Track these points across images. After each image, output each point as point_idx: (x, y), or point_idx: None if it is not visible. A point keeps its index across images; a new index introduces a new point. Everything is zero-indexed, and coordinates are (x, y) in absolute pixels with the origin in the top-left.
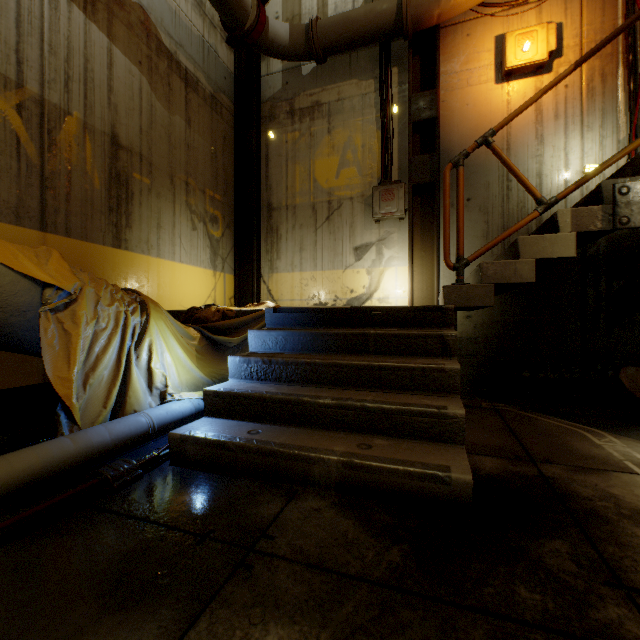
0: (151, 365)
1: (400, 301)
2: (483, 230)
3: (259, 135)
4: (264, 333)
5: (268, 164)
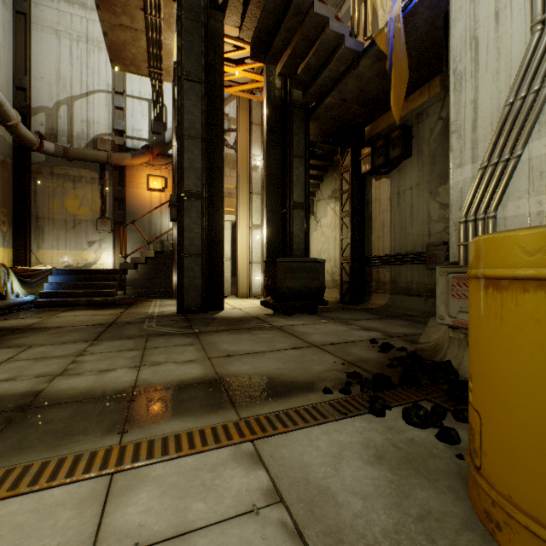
0: (13, 286)
1: (110, 265)
2: (143, 241)
3: (31, 180)
4: (56, 277)
5: (37, 195)
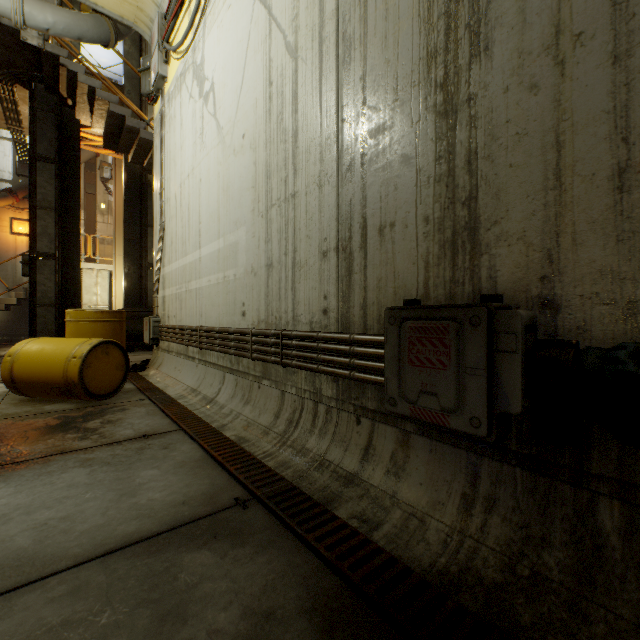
0: None
1: None
2: (5, 286)
3: None
4: None
5: None
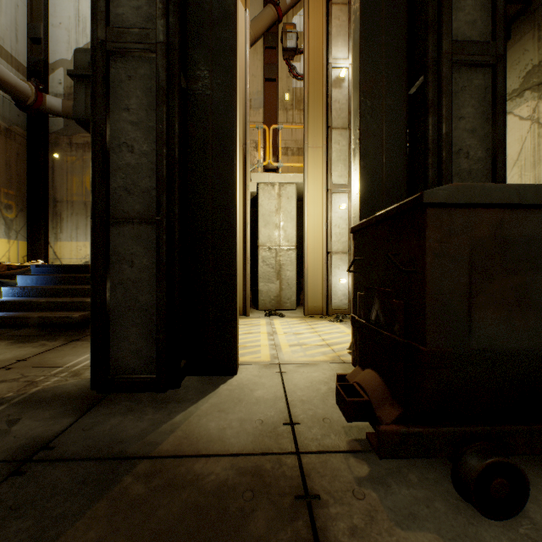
0: None
1: None
2: None
3: (47, 154)
4: (26, 277)
5: (54, 173)
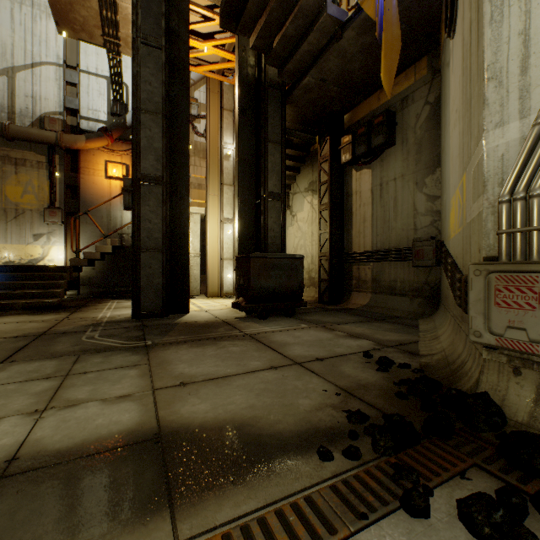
0: None
1: (61, 261)
2: (100, 234)
3: None
4: None
5: None
